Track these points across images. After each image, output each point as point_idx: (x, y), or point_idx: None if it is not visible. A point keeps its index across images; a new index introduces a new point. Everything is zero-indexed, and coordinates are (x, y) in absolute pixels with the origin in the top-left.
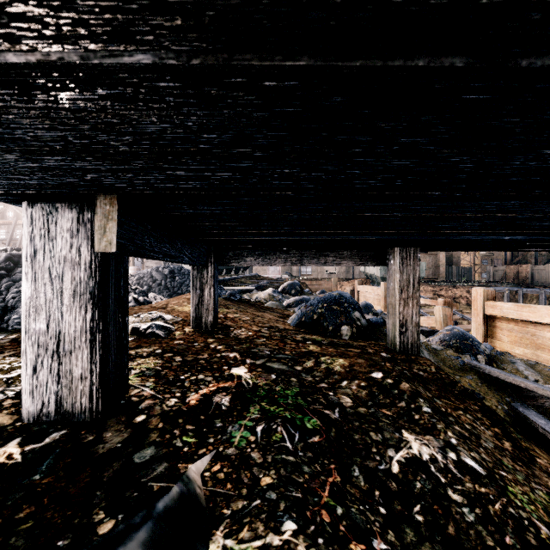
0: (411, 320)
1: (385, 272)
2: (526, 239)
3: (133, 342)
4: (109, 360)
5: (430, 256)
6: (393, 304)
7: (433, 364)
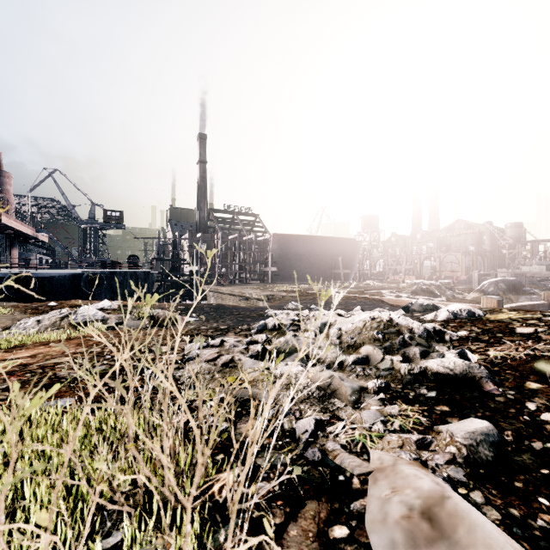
0: None
1: None
2: None
3: None
4: None
5: None
6: None
7: None
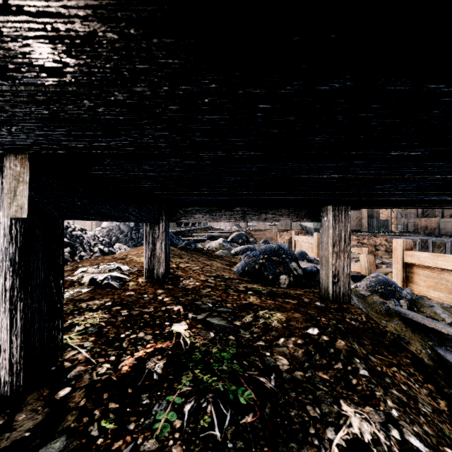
0: (342, 271)
1: (317, 224)
2: (451, 199)
3: (88, 293)
4: (34, 328)
5: (355, 211)
6: (326, 257)
7: (363, 313)
